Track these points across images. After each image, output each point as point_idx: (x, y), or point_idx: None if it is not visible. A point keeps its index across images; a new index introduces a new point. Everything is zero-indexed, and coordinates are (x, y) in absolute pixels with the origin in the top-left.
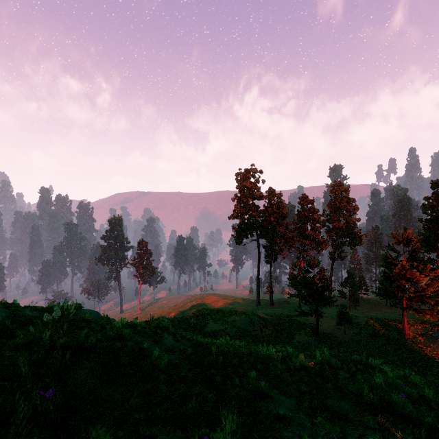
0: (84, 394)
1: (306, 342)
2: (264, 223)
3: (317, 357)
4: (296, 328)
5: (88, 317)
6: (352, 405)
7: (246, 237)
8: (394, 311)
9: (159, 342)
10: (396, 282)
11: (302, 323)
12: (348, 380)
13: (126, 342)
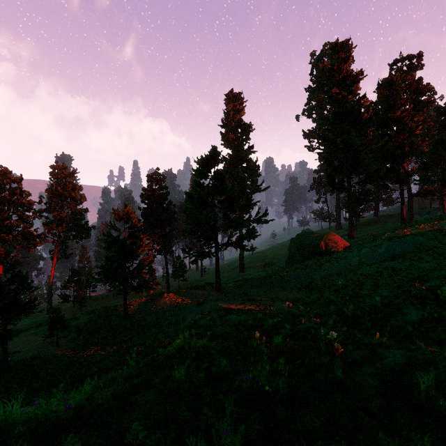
0: None
1: None
2: None
3: None
4: None
5: None
6: None
7: None
8: (120, 299)
9: None
10: (117, 262)
11: None
12: None
13: None
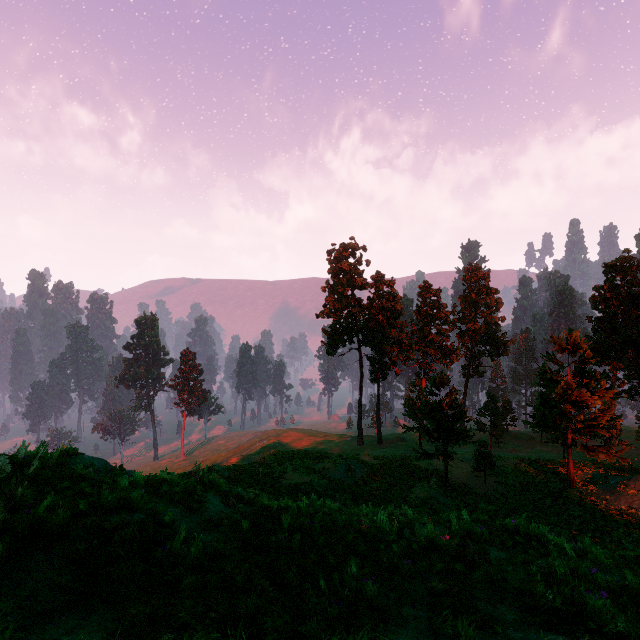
0: (4, 638)
1: (431, 498)
2: (369, 324)
3: (452, 525)
4: (416, 477)
5: (81, 470)
6: (519, 612)
7: (343, 344)
8: (552, 448)
9: (197, 510)
10: (558, 408)
11: (425, 469)
12: (504, 564)
13: (133, 514)
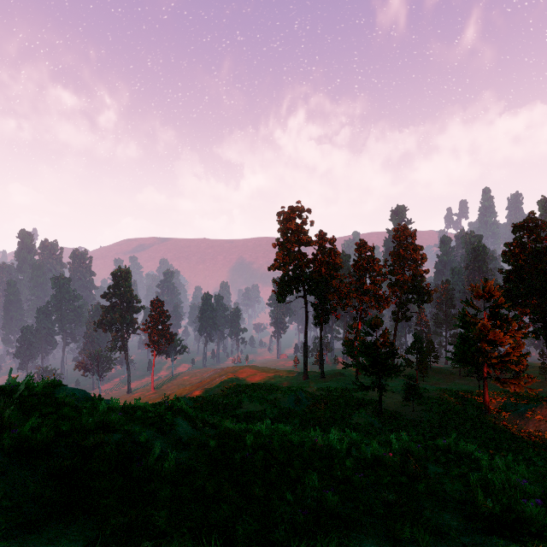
0: None
1: (368, 423)
2: (313, 276)
3: (392, 445)
4: (354, 406)
5: (64, 398)
6: (461, 519)
7: (291, 293)
8: (469, 381)
9: (168, 432)
10: (475, 346)
11: (361, 399)
12: (442, 477)
13: (111, 435)
